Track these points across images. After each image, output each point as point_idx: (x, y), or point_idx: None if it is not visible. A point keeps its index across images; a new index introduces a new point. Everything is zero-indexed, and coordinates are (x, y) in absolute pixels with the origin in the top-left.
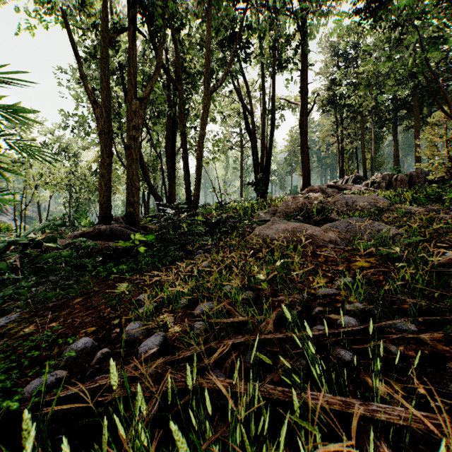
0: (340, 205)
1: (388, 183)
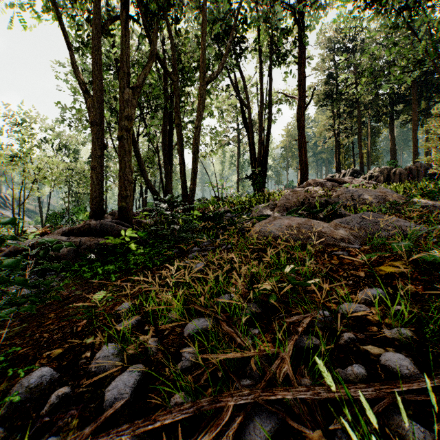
0: (344, 198)
1: (387, 177)
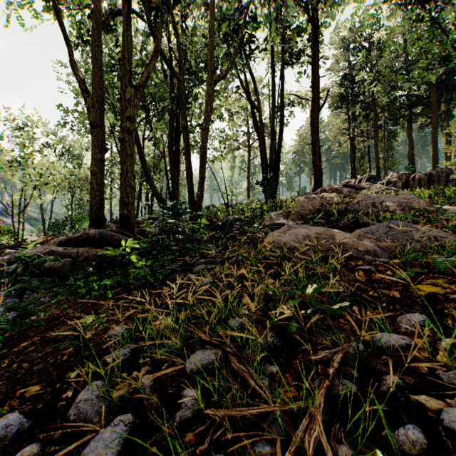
0: (364, 205)
1: (405, 183)
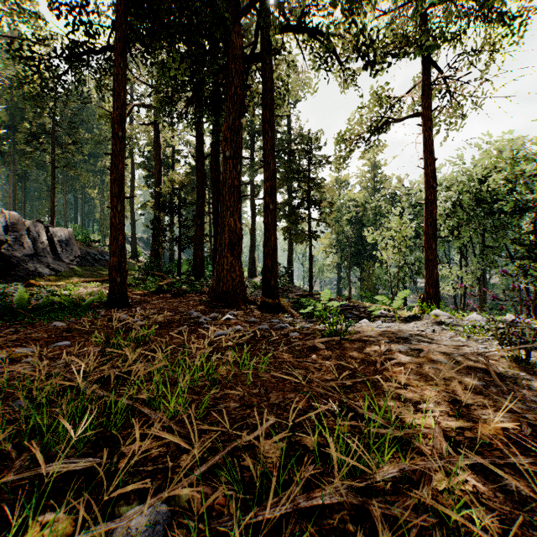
0: None
1: None
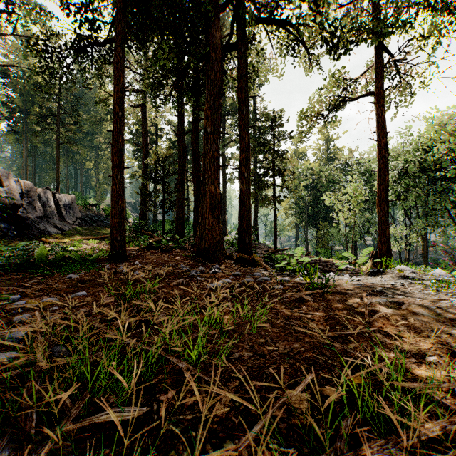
0: None
1: None
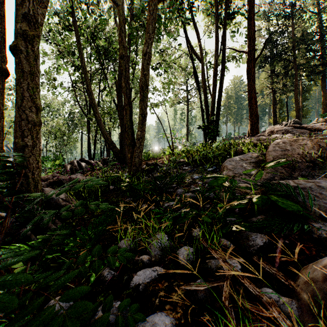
0: None
1: None
